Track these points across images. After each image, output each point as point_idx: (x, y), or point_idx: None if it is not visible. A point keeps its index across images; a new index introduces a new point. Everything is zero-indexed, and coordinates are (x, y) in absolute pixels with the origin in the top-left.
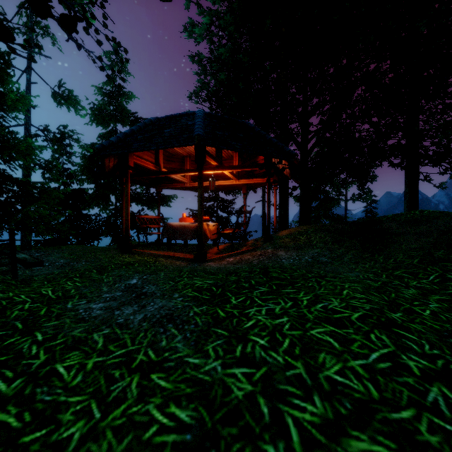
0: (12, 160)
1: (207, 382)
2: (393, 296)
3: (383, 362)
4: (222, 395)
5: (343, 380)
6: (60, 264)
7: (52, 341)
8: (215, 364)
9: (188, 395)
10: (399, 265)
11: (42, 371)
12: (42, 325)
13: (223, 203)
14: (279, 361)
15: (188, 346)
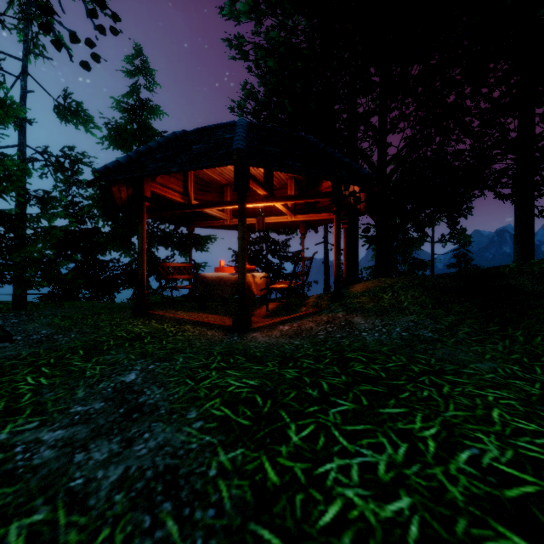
0: None
1: None
2: None
3: None
4: None
5: None
6: (38, 338)
7: None
8: None
9: None
10: None
11: None
12: None
13: (274, 245)
14: None
15: None
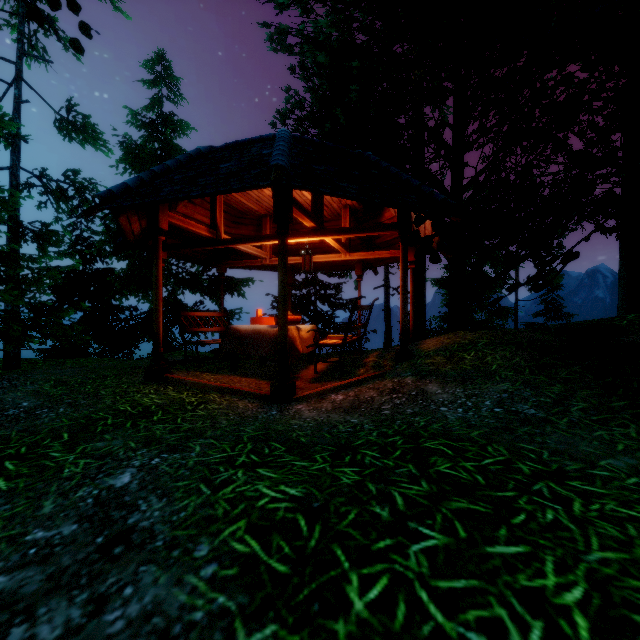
0: None
1: None
2: None
3: None
4: None
5: None
6: (14, 413)
7: None
8: None
9: None
10: None
11: None
12: None
13: (324, 289)
14: None
15: None
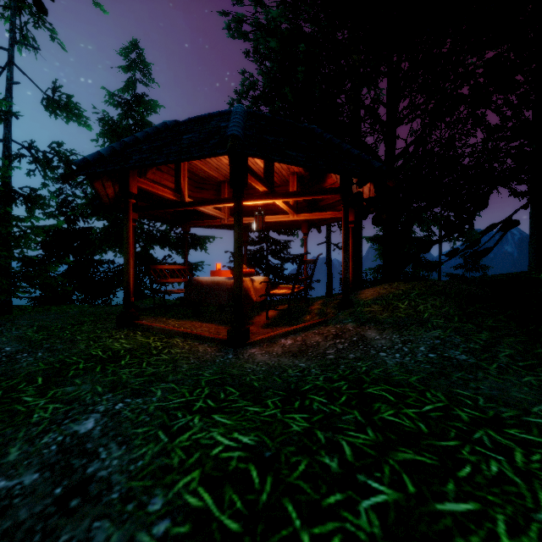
0: None
1: None
2: None
3: None
4: None
5: None
6: None
7: None
8: None
9: None
10: None
11: None
12: None
13: (275, 245)
14: None
15: None
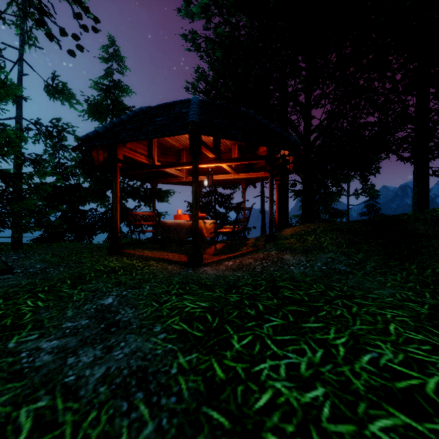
0: None
1: None
2: None
3: None
4: None
5: None
6: (34, 271)
7: None
8: None
9: None
10: None
11: None
12: None
13: (221, 198)
14: None
15: None
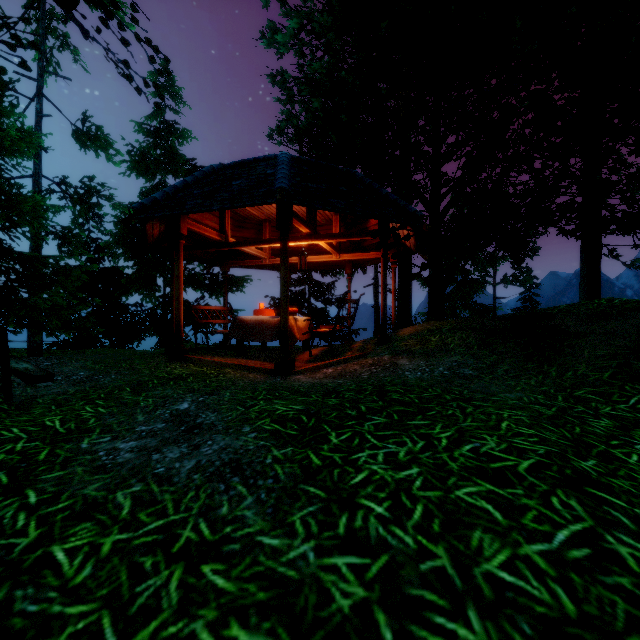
0: (13, 226)
1: (293, 581)
2: (578, 432)
3: (577, 548)
4: (317, 605)
5: (514, 580)
6: (78, 378)
7: (51, 505)
8: (304, 547)
9: (260, 604)
10: (581, 381)
11: (28, 559)
12: (38, 477)
13: (318, 287)
14: (407, 544)
15: (263, 515)
